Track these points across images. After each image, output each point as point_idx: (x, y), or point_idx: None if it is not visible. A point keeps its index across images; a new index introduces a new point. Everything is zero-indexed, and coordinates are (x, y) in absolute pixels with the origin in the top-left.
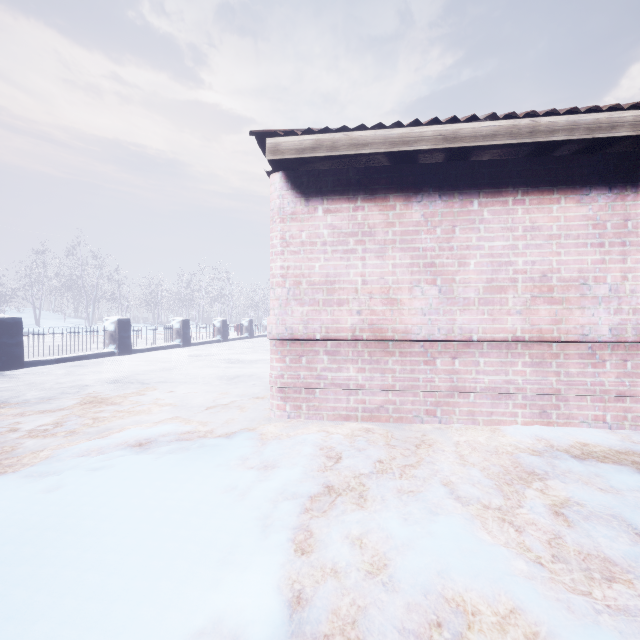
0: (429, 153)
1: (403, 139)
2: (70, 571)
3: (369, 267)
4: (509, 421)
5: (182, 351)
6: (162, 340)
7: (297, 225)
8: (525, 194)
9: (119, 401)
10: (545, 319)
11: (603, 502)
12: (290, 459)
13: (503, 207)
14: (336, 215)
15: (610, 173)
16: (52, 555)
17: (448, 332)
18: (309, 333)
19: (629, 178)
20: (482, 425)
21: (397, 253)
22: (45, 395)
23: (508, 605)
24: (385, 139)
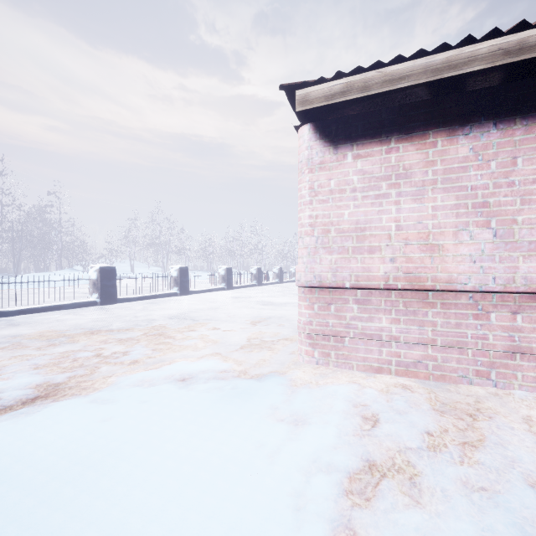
0: (482, 75)
1: (449, 63)
2: (93, 534)
3: (404, 211)
4: None
5: (226, 293)
6: (212, 284)
7: (325, 174)
8: None
9: (174, 335)
10: None
11: None
12: (321, 415)
13: None
14: (367, 160)
15: None
16: (85, 504)
17: (507, 282)
18: (338, 281)
19: None
20: None
21: (438, 194)
22: (125, 326)
23: None
24: (426, 68)
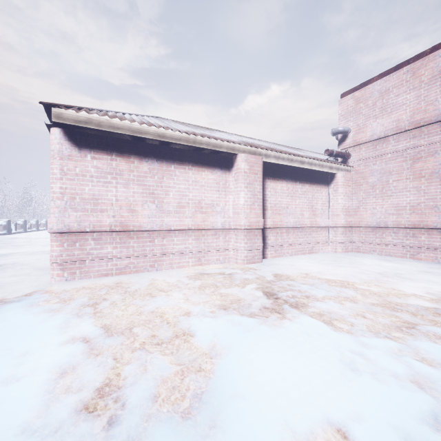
0: (152, 140)
1: (139, 131)
2: None
3: (120, 192)
4: (186, 265)
5: None
6: None
7: (73, 163)
8: (193, 166)
9: None
10: (200, 220)
11: (210, 282)
12: (79, 295)
13: (184, 170)
14: (100, 161)
15: (221, 163)
16: None
17: (161, 226)
18: (82, 228)
19: (227, 166)
20: (175, 268)
21: (135, 186)
22: None
23: (177, 308)
24: (130, 128)
